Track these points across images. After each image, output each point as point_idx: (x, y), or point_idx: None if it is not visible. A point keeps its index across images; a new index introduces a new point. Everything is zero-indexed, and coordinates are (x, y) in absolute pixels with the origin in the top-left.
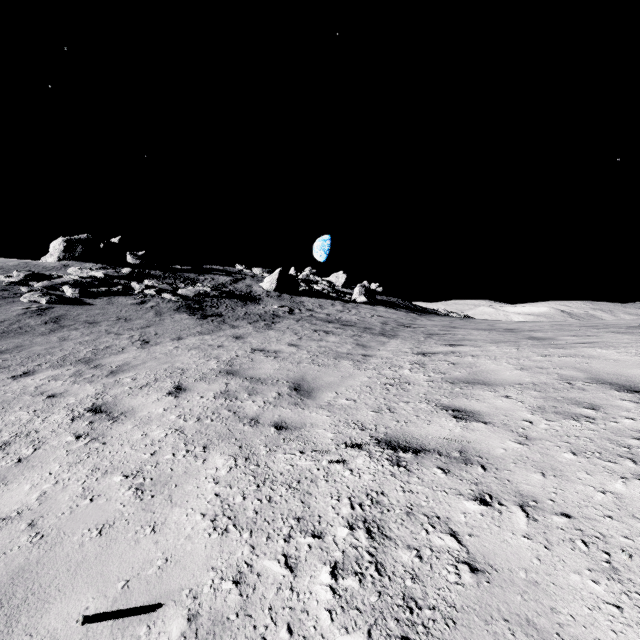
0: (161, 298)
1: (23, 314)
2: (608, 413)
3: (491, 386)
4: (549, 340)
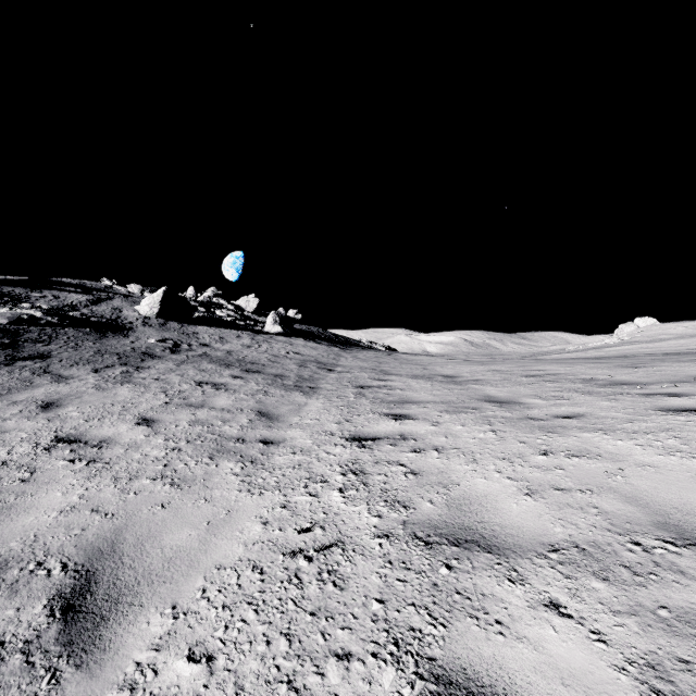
0: None
1: None
2: None
3: (505, 557)
4: (516, 406)
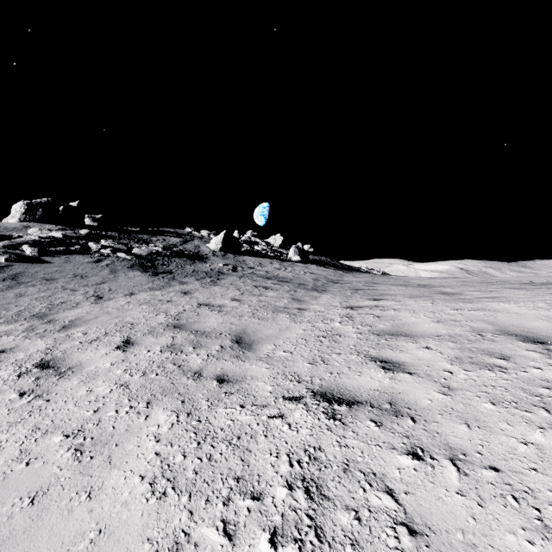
0: (116, 257)
1: None
2: (518, 363)
3: (413, 338)
4: (458, 295)
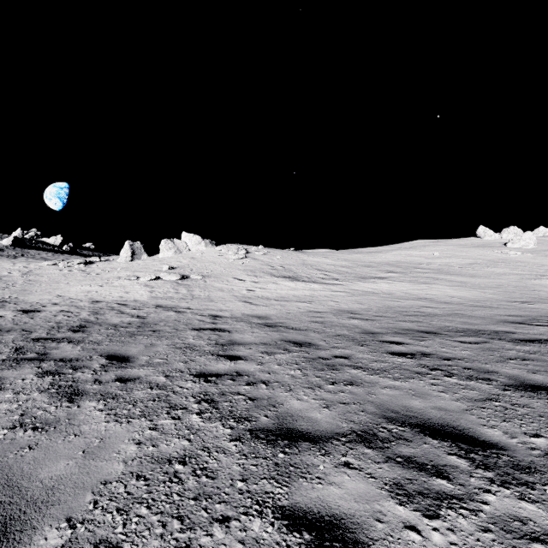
0: None
1: None
2: None
3: None
4: None
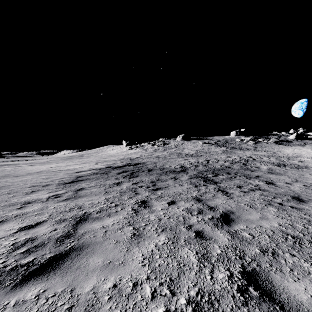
0: (269, 142)
1: (255, 145)
2: None
3: None
4: None
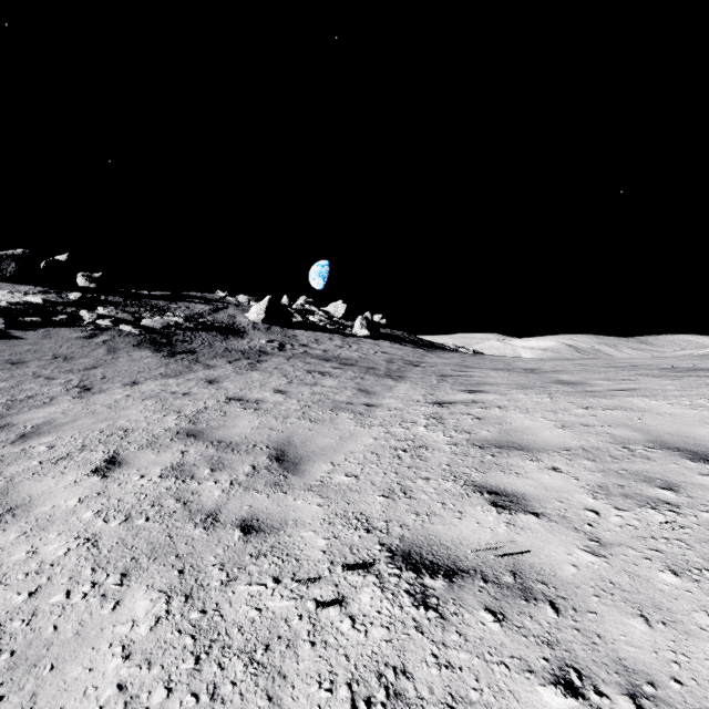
0: (118, 330)
1: None
2: (693, 497)
3: (531, 452)
4: (581, 385)
